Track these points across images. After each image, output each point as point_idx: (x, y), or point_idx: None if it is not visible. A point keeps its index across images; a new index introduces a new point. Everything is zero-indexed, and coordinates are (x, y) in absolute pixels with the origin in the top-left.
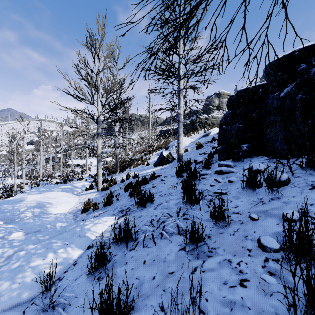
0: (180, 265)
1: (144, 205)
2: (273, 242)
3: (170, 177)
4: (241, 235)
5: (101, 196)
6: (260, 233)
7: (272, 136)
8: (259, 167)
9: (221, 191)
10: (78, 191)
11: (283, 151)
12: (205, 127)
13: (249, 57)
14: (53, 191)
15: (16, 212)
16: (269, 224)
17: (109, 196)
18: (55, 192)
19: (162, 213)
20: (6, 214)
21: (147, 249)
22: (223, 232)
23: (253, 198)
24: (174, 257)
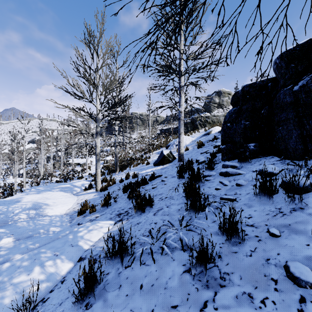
0: (186, 296)
1: (143, 210)
2: (308, 273)
3: (171, 178)
4: (261, 256)
5: (99, 196)
6: (285, 255)
7: (284, 134)
8: (271, 169)
9: (229, 196)
10: (77, 190)
11: (298, 152)
12: (206, 125)
13: (263, 44)
14: (52, 190)
15: (10, 215)
16: (296, 243)
17: (107, 198)
18: (54, 192)
19: (162, 221)
20: None
21: (145, 268)
22: (237, 251)
23: (269, 207)
24: (178, 282)
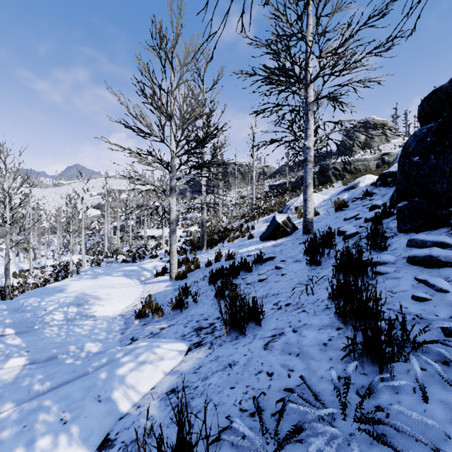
0: None
1: (242, 330)
2: None
3: (292, 262)
4: None
5: (173, 289)
6: None
7: None
8: None
9: None
10: (147, 275)
11: None
12: (345, 176)
13: None
14: (112, 274)
15: (40, 313)
16: None
17: (180, 295)
18: (112, 278)
19: (286, 372)
20: (25, 315)
21: None
22: None
23: None
24: None
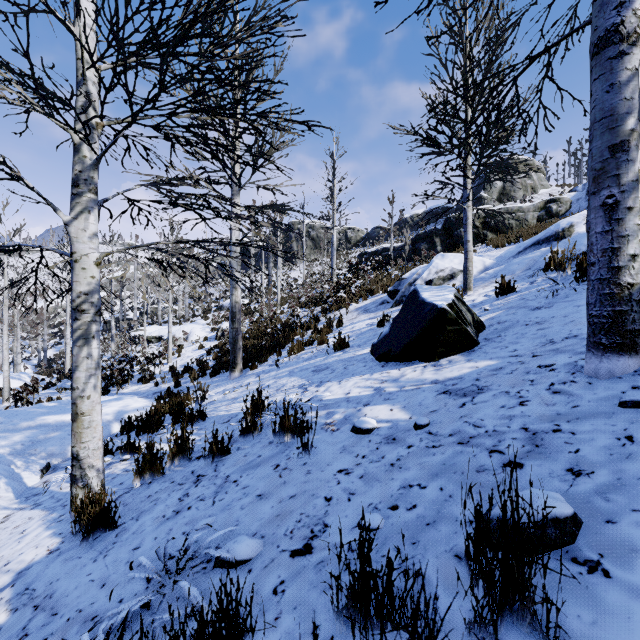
0: None
1: None
2: None
3: None
4: None
5: None
6: None
7: None
8: None
9: None
10: None
11: None
12: (487, 237)
13: None
14: None
15: None
16: None
17: None
18: None
19: None
20: None
21: None
22: None
23: None
24: None
